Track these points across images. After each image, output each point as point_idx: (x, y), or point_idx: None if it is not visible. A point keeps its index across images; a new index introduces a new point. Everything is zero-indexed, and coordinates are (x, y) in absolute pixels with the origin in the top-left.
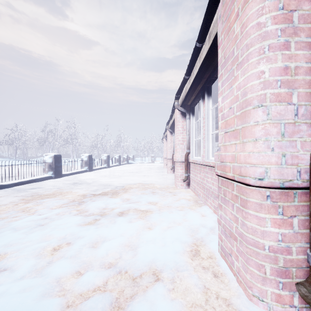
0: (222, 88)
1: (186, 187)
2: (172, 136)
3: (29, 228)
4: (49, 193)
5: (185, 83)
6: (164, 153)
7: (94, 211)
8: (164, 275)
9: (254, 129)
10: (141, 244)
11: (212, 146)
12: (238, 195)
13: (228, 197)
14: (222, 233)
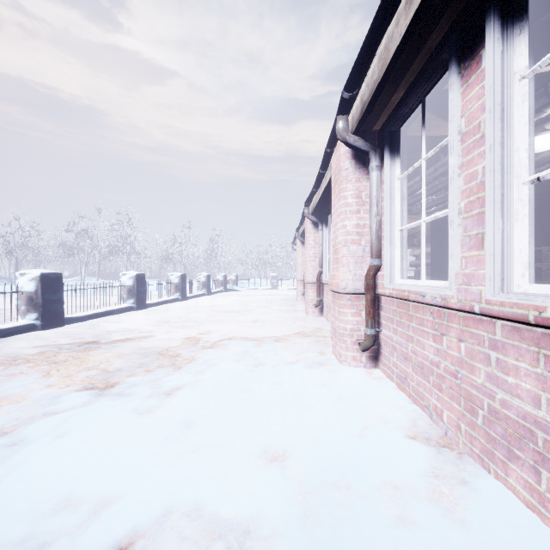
0: None
1: (369, 366)
2: (317, 233)
3: None
4: None
5: (391, 14)
6: (298, 271)
7: None
8: None
9: None
10: None
11: (522, 236)
12: None
13: None
14: None
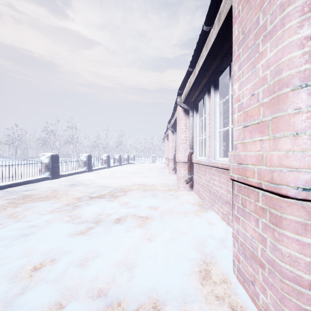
0: (239, 71)
1: (189, 189)
2: (173, 136)
3: (11, 239)
4: (43, 195)
5: (189, 76)
6: (165, 153)
7: (88, 218)
8: (167, 309)
9: (294, 120)
10: (139, 261)
11: (219, 145)
12: (266, 208)
13: (248, 209)
14: (240, 252)
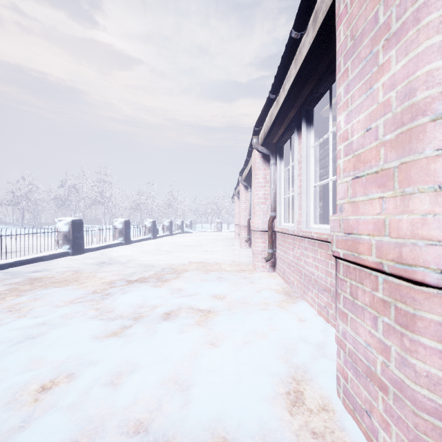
0: (347, 95)
1: (270, 270)
2: (247, 193)
3: (10, 344)
4: (59, 279)
5: (270, 106)
6: (235, 218)
7: (124, 311)
8: None
9: (435, 166)
10: (197, 378)
11: (314, 206)
12: (389, 301)
13: (361, 301)
14: (348, 365)
